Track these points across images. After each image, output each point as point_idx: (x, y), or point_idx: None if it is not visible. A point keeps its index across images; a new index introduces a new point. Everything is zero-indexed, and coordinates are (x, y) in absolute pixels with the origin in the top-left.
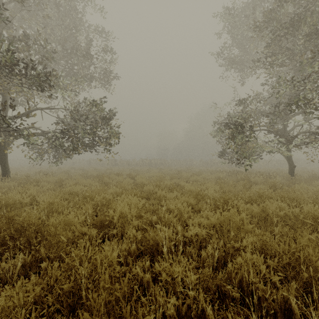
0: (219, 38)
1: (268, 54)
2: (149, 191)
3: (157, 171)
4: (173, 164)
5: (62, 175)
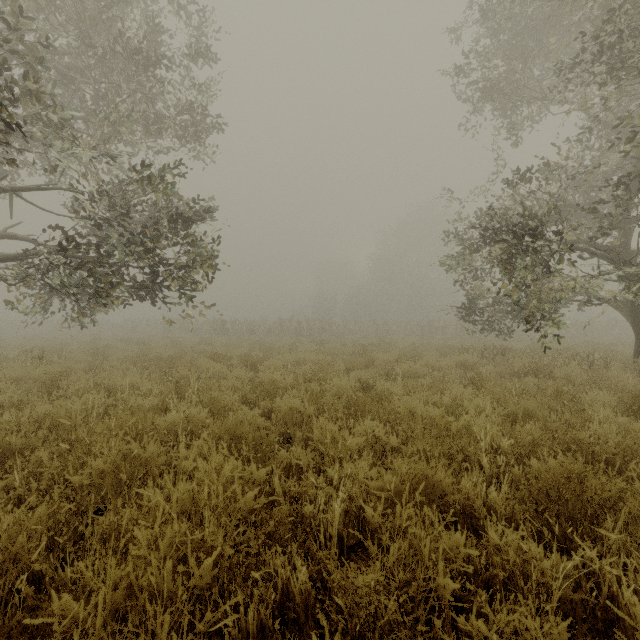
0: (458, 38)
1: (612, 36)
2: (289, 414)
3: (314, 346)
4: (347, 330)
5: (82, 358)
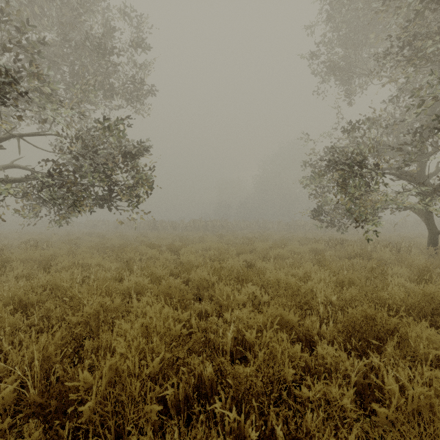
0: (312, 32)
1: (409, 38)
2: (200, 282)
3: (216, 238)
4: (239, 227)
5: (62, 246)
